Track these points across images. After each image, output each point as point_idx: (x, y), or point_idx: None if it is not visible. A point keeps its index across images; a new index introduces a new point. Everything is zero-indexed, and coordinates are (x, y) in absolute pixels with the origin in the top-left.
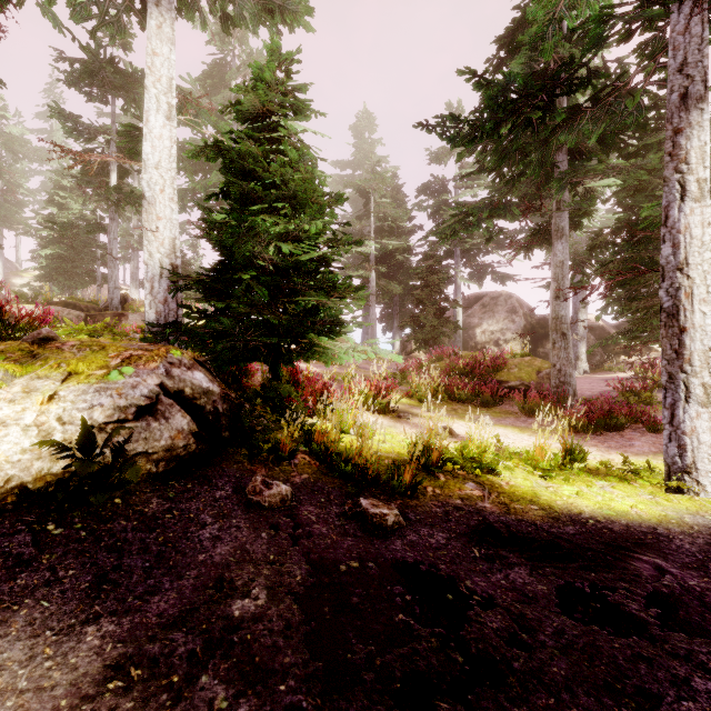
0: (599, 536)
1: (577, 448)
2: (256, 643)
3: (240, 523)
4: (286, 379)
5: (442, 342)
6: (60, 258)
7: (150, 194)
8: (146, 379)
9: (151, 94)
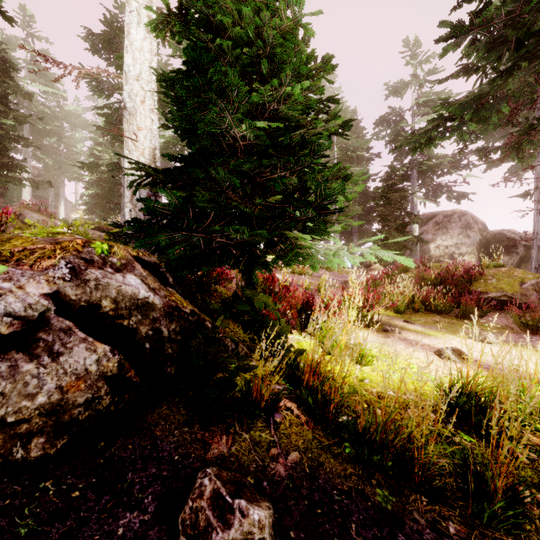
0: None
1: None
2: None
3: None
4: (261, 287)
5: (404, 255)
6: (98, 196)
7: (131, 105)
8: (24, 284)
9: (132, 8)
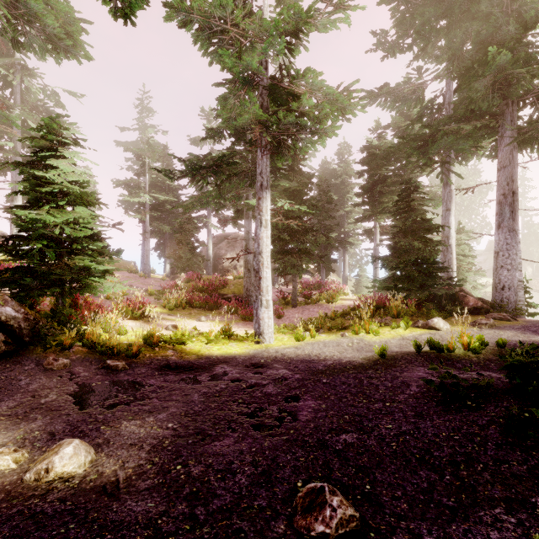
0: (212, 361)
1: (229, 329)
2: (53, 406)
3: (41, 377)
4: (69, 302)
5: (195, 269)
6: None
7: None
8: None
9: None
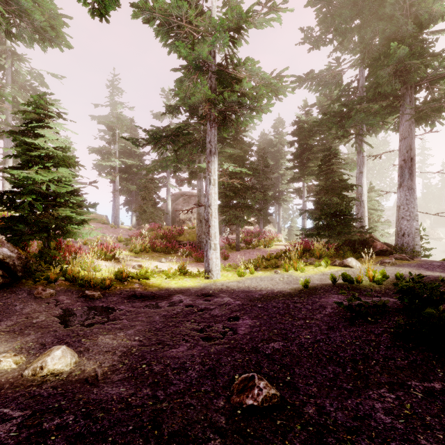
0: (170, 292)
1: (184, 267)
2: (42, 325)
3: (32, 303)
4: (53, 246)
5: (156, 220)
6: None
7: None
8: None
9: None
